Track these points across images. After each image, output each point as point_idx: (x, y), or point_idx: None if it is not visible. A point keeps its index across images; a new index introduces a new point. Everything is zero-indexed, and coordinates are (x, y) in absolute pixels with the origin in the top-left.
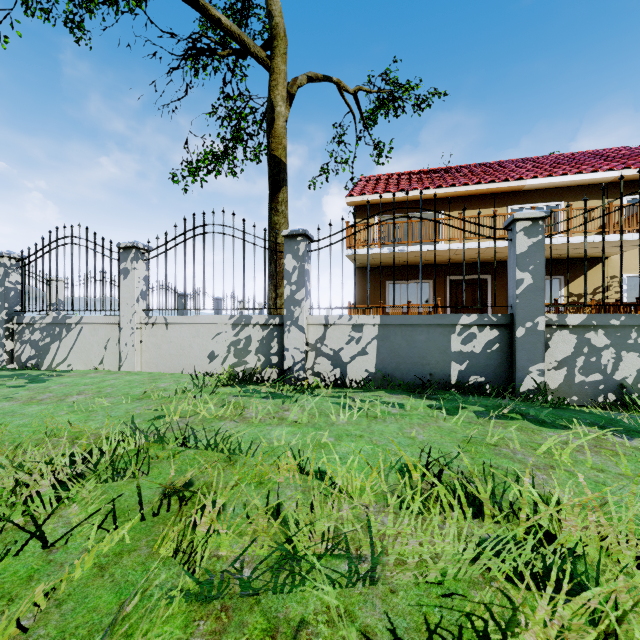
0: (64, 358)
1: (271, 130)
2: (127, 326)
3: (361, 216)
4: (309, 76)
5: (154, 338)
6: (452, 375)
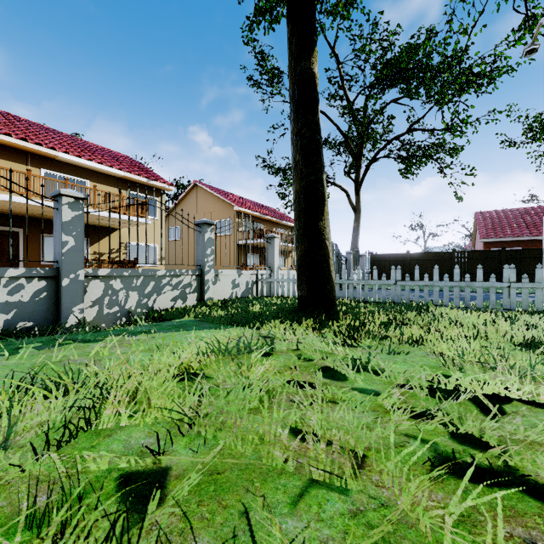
0: None
1: None
2: None
3: None
4: None
5: None
6: None
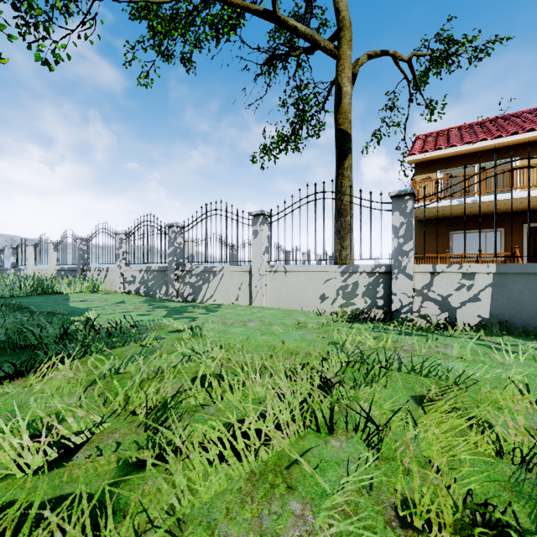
0: (211, 295)
1: (338, 108)
2: (256, 273)
3: (422, 172)
4: (369, 55)
5: (275, 282)
6: None
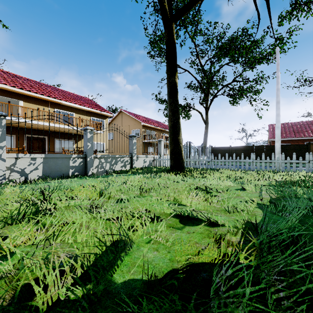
0: None
1: None
2: None
3: None
4: None
5: None
6: (70, 173)
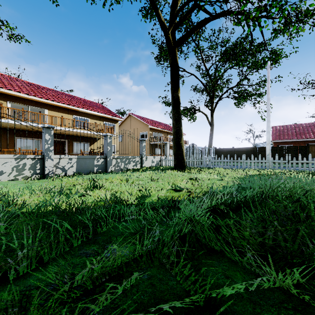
0: None
1: None
2: None
3: None
4: None
5: None
6: (95, 170)
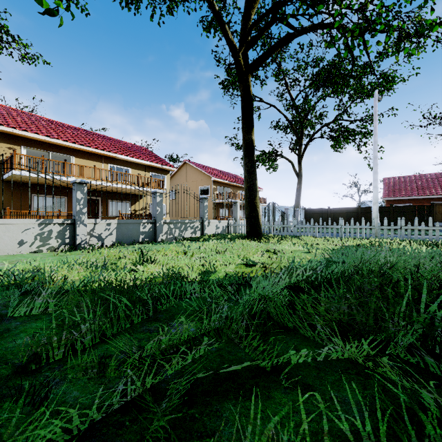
0: None
1: None
2: None
3: (7, 142)
4: None
5: None
6: (140, 239)
